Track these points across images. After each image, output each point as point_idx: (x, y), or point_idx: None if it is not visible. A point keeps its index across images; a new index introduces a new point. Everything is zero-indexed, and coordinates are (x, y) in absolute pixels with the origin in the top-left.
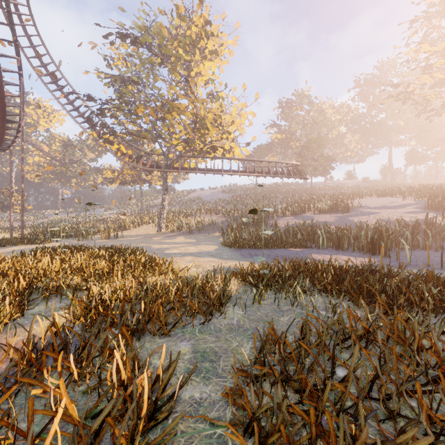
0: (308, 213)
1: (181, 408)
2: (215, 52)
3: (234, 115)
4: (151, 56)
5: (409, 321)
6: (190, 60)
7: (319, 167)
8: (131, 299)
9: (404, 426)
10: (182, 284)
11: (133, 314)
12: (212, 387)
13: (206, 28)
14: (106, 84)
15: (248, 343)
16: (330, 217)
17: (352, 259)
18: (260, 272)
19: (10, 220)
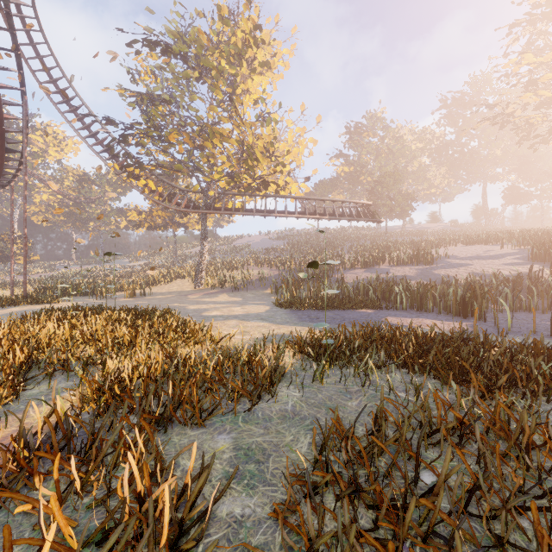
0: (382, 264)
1: (215, 530)
2: (267, 64)
3: (290, 142)
4: (186, 69)
5: (514, 407)
6: (236, 74)
7: (396, 208)
8: (157, 376)
9: None
10: (222, 358)
11: (159, 398)
12: (258, 499)
13: (256, 35)
14: (129, 104)
15: (306, 437)
16: (410, 270)
17: (438, 324)
18: (322, 340)
19: (11, 273)
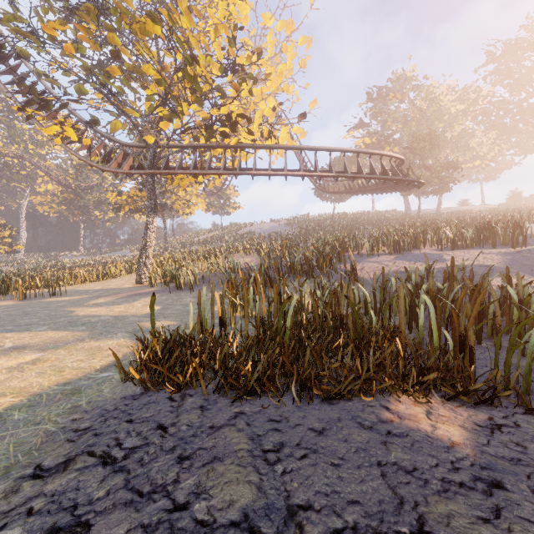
0: (424, 248)
1: None
2: None
3: (271, 53)
4: None
5: None
6: None
7: (433, 179)
8: None
9: None
10: None
11: None
12: None
13: None
14: None
15: None
16: (485, 254)
17: None
18: None
19: None
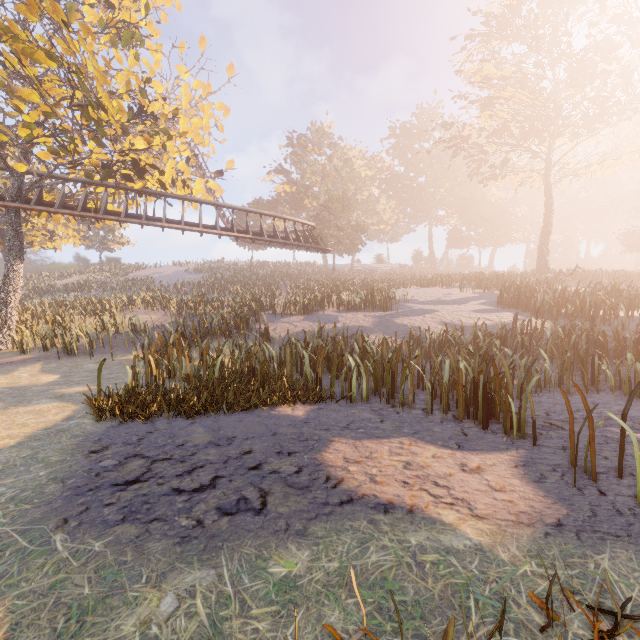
0: (329, 309)
1: None
2: None
3: (186, 105)
4: None
5: None
6: None
7: (345, 240)
8: None
9: None
10: None
11: None
12: None
13: None
14: None
15: None
16: (365, 317)
17: (456, 473)
18: None
19: None
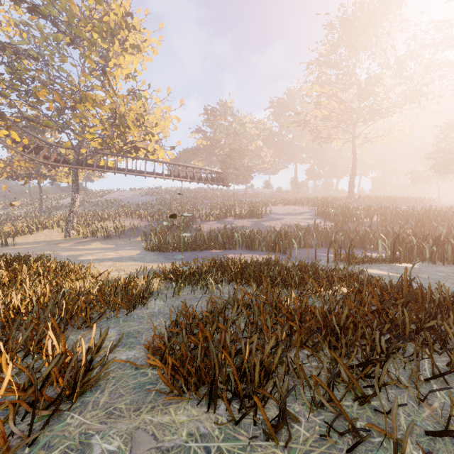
0: (229, 218)
1: (111, 366)
2: (138, 47)
3: (158, 116)
4: (57, 33)
5: (281, 293)
6: (108, 49)
7: (240, 176)
8: (45, 304)
9: (250, 336)
10: (104, 285)
11: (53, 315)
12: (136, 351)
13: (127, 19)
14: None
15: (167, 322)
16: (247, 222)
17: (259, 257)
18: (181, 270)
19: None
